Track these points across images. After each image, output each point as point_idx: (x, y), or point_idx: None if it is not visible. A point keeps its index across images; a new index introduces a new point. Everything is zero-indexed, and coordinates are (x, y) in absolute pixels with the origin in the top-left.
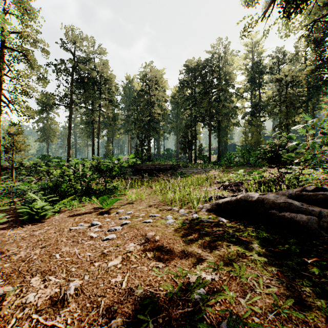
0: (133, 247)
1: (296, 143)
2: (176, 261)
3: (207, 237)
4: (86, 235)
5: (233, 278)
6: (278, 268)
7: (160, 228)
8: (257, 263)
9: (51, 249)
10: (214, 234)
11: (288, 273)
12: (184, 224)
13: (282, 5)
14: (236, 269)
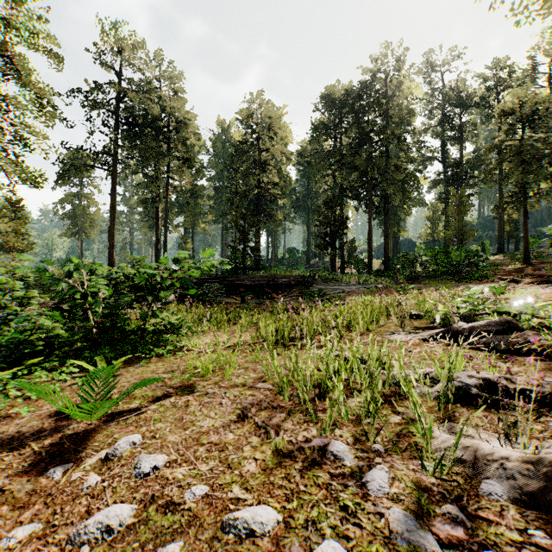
0: None
1: None
2: None
3: None
4: None
5: None
6: None
7: None
8: None
9: None
10: None
11: None
12: None
13: None
14: None
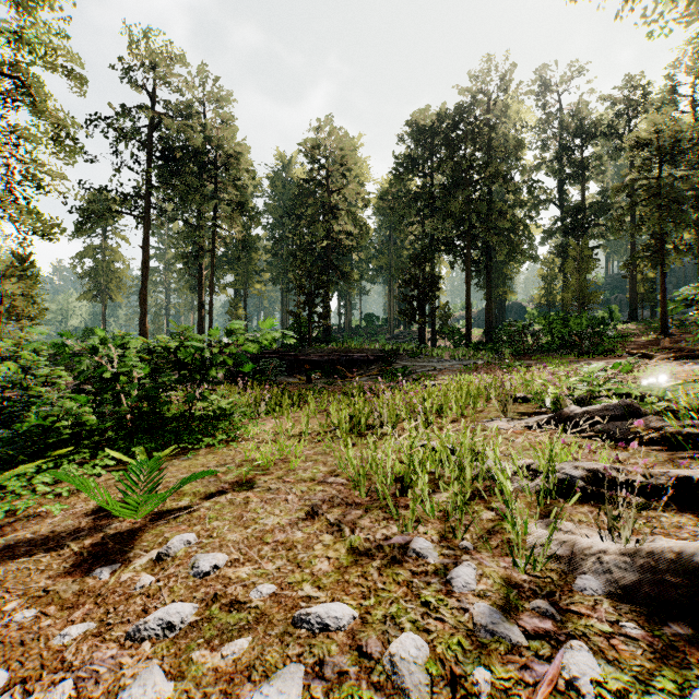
0: None
1: None
2: None
3: None
4: None
5: None
6: None
7: None
8: None
9: None
10: None
11: None
12: None
13: None
14: None
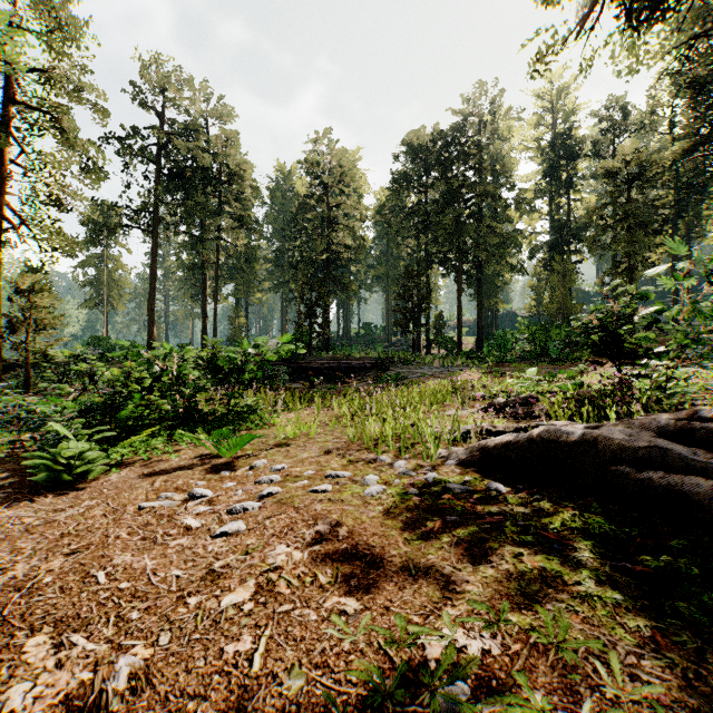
0: (285, 556)
1: (660, 309)
2: (390, 595)
3: (463, 531)
4: (175, 523)
5: (540, 649)
6: (653, 622)
7: (350, 507)
8: (595, 605)
9: (89, 558)
10: (480, 525)
11: (682, 636)
12: (407, 497)
13: (623, 2)
14: (546, 625)
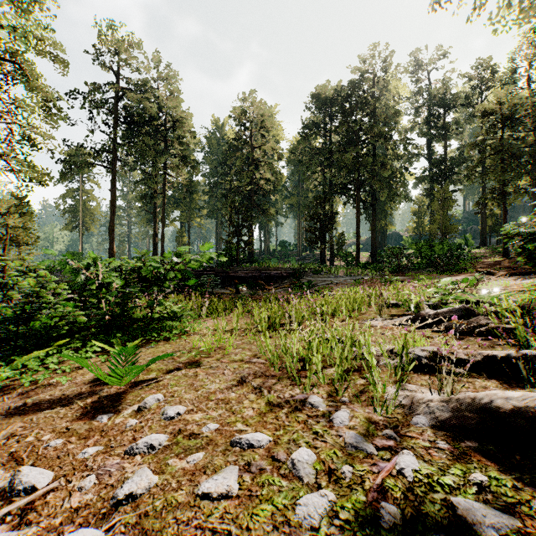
0: None
1: None
2: None
3: None
4: None
5: None
6: None
7: None
8: None
9: None
10: None
11: None
12: None
13: None
14: None
